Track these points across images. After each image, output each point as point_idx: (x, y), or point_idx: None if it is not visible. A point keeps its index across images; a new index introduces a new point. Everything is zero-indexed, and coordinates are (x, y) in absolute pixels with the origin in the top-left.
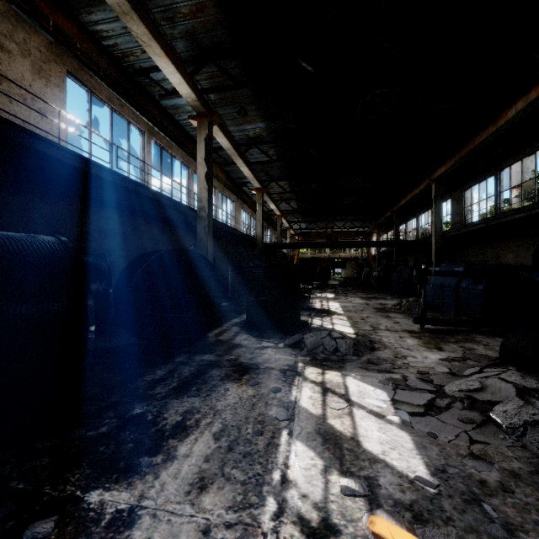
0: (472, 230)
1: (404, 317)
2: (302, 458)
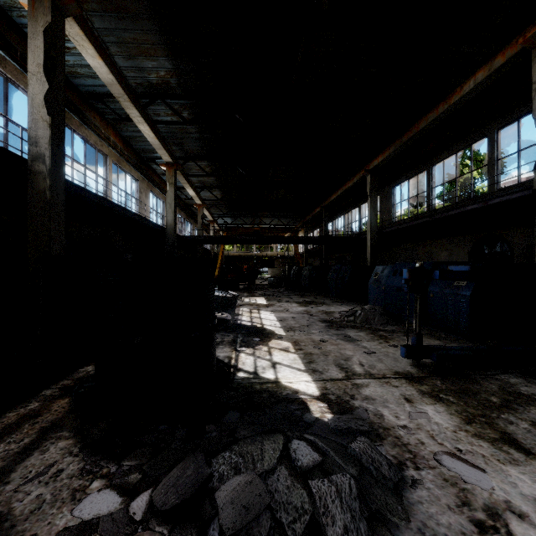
0: (411, 225)
1: (370, 336)
2: None
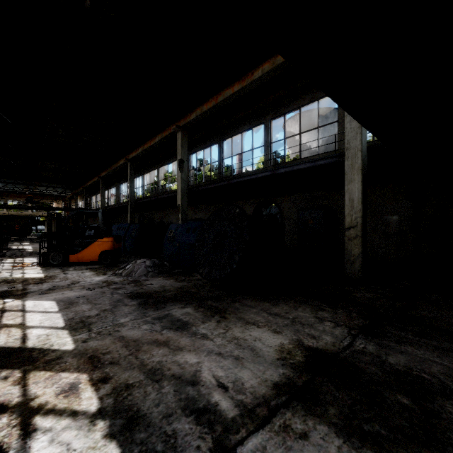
0: (116, 207)
1: None
2: (8, 264)
